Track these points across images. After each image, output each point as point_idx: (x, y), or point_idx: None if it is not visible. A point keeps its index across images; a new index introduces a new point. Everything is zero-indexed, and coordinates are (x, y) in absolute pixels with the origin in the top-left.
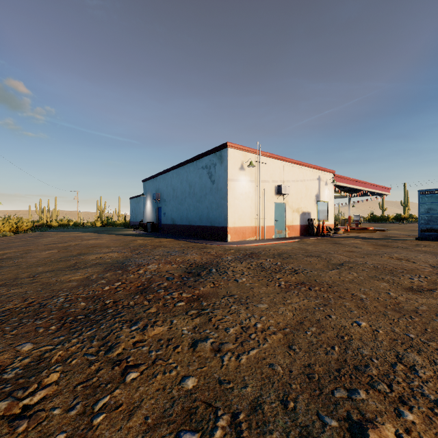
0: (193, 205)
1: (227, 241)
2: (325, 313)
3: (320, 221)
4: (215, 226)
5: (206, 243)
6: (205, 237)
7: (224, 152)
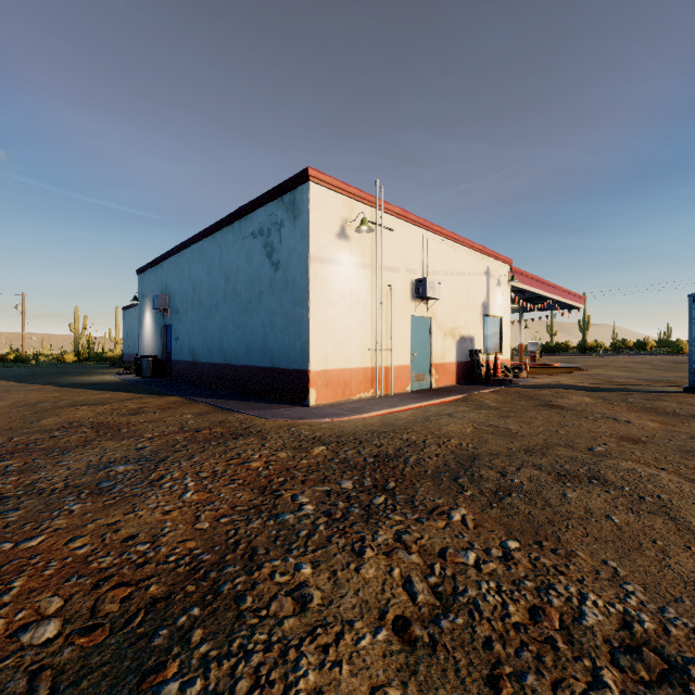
0: (233, 320)
1: (308, 406)
2: None
3: (490, 354)
4: (280, 369)
5: (254, 412)
6: (259, 393)
7: (300, 193)
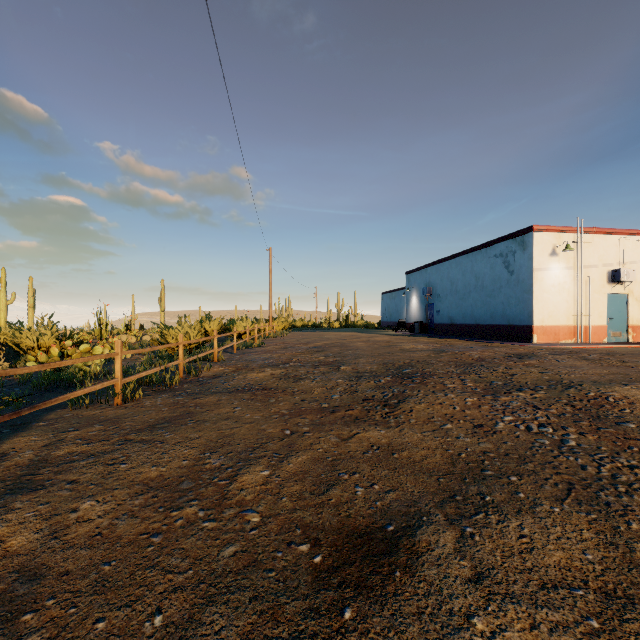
0: (481, 301)
1: (532, 343)
2: (636, 373)
3: None
4: (514, 325)
5: (505, 343)
6: (499, 338)
7: (527, 237)
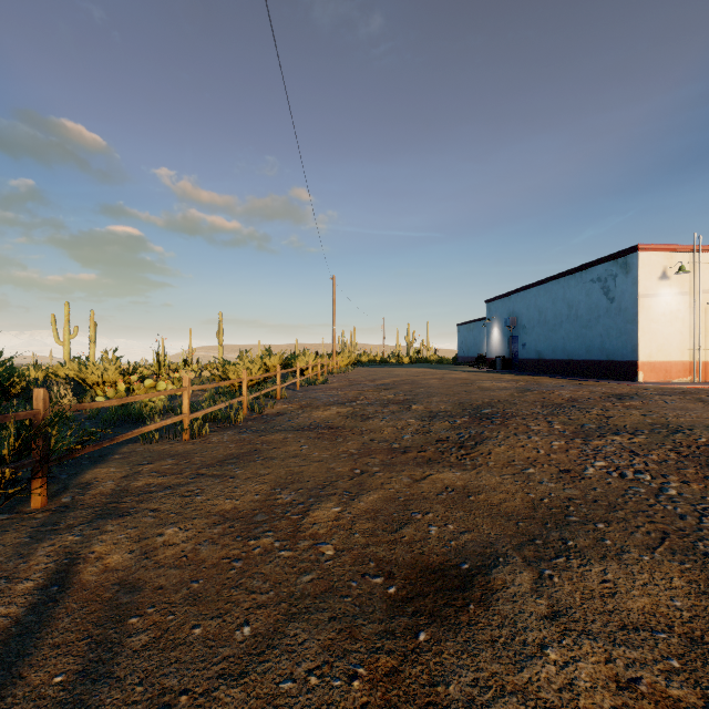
0: (574, 333)
1: (637, 381)
2: None
3: None
4: (614, 361)
5: (603, 381)
6: (597, 376)
7: (631, 258)
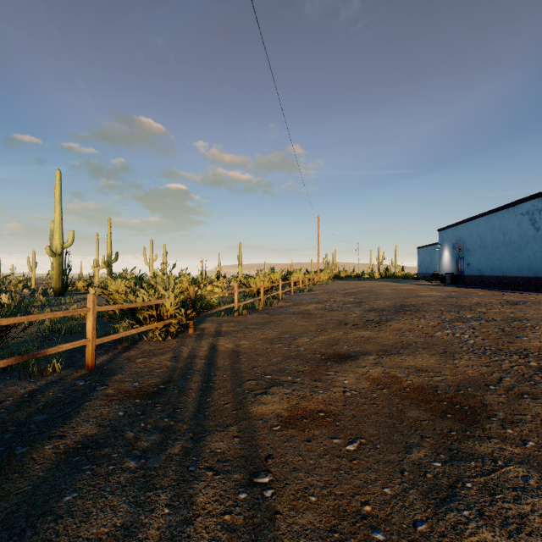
0: (508, 255)
1: None
2: None
3: None
4: (540, 277)
5: (526, 293)
6: (526, 289)
7: None
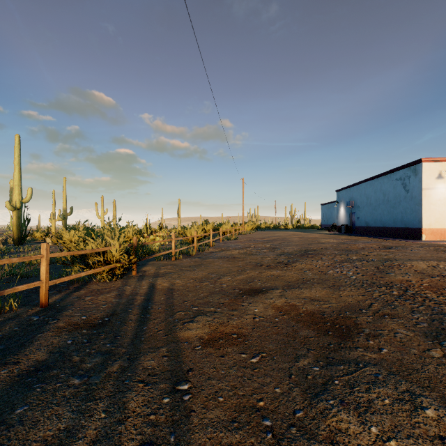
0: (387, 210)
1: (421, 240)
2: None
3: None
4: (409, 228)
5: (399, 240)
6: (399, 237)
7: (418, 166)
